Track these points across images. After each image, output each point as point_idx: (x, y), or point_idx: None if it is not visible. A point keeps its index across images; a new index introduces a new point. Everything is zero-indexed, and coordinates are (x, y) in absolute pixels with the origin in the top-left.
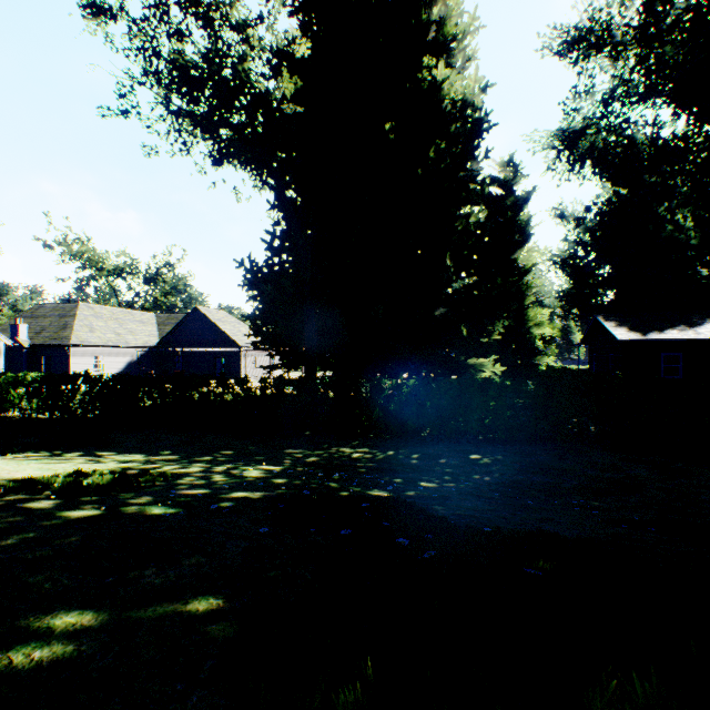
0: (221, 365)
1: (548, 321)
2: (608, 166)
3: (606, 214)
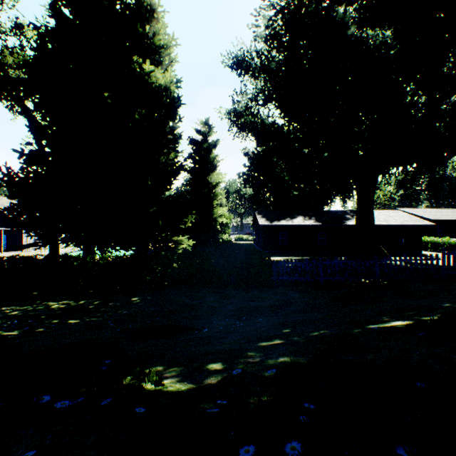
0: (1, 241)
1: (229, 214)
2: (254, 134)
3: (253, 159)
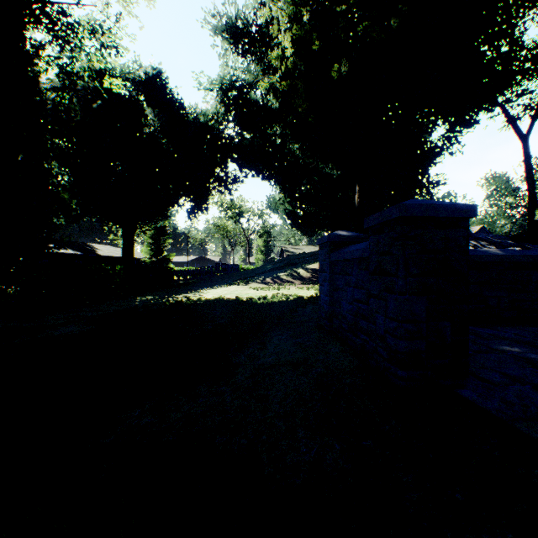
0: None
1: None
2: None
3: None
